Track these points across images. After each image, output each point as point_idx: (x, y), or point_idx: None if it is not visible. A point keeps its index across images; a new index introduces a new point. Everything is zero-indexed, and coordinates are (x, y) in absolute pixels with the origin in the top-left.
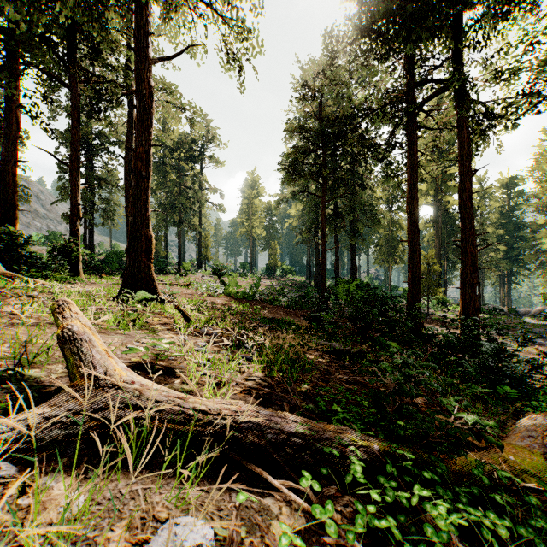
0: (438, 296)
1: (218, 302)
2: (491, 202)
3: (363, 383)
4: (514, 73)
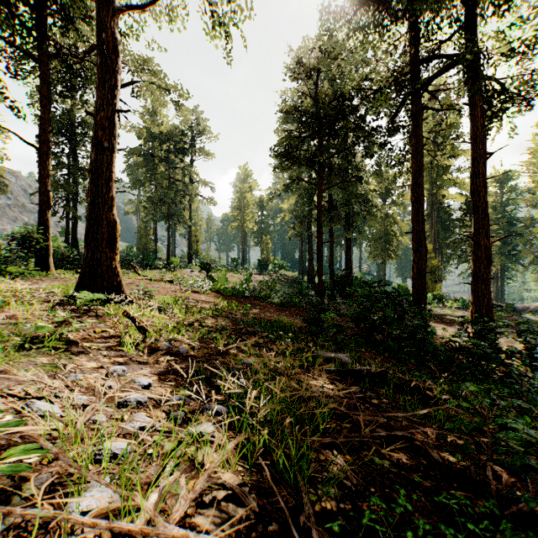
0: (435, 291)
1: (203, 299)
2: None
3: (407, 438)
4: (533, 44)
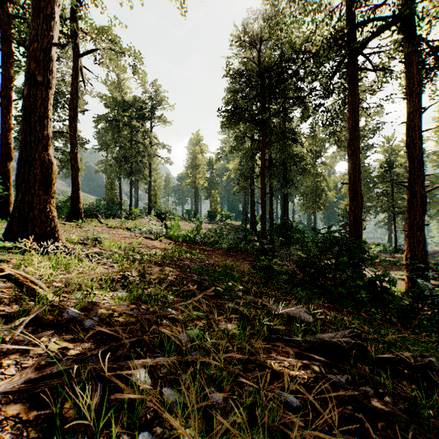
0: None
1: (155, 245)
2: (398, 158)
3: None
4: None
